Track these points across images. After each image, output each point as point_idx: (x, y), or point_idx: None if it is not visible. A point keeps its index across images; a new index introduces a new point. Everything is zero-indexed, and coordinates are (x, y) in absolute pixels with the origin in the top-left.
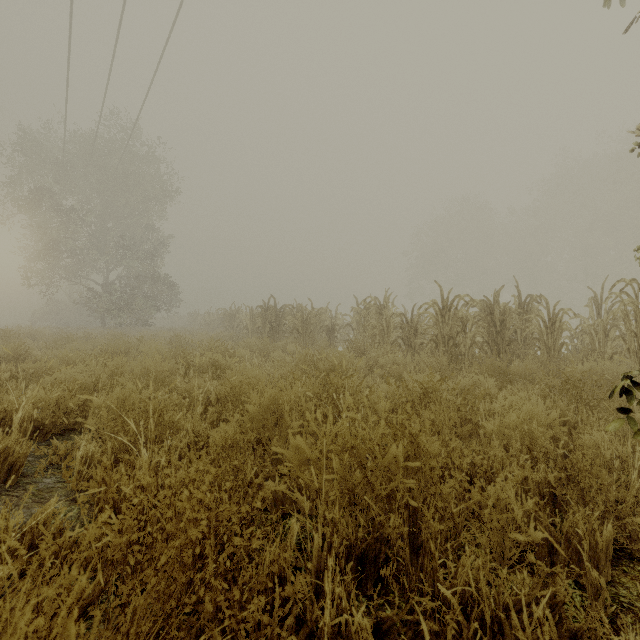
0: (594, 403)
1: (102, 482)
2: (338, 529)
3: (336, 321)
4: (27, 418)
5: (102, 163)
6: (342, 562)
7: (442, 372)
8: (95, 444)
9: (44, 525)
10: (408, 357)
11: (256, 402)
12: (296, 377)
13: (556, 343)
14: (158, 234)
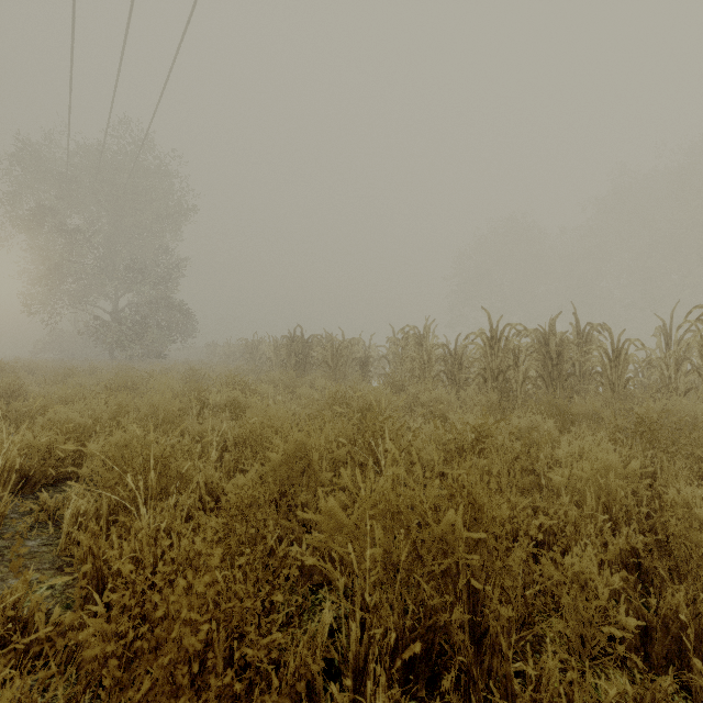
0: (673, 449)
1: (89, 552)
2: (381, 616)
3: (370, 353)
4: (11, 467)
5: (110, 178)
6: (387, 660)
7: (492, 411)
8: (90, 498)
9: (14, 608)
10: (453, 394)
11: (279, 449)
12: (326, 419)
13: (621, 378)
14: (172, 256)
